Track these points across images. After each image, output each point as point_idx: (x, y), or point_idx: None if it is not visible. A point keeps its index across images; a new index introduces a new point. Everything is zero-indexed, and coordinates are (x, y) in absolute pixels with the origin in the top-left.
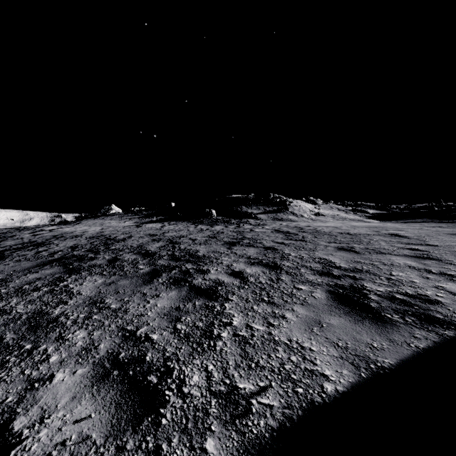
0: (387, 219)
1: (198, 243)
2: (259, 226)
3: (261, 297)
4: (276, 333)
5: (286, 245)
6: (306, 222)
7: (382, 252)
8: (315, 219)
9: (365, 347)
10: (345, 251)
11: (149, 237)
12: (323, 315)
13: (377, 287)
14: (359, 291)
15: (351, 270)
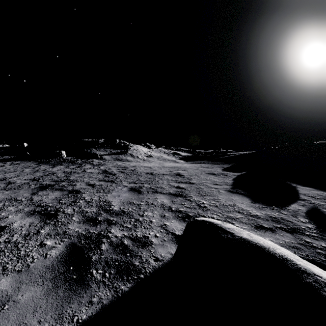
0: (189, 160)
1: (8, 188)
2: (97, 166)
3: None
4: None
5: (93, 187)
6: (137, 162)
7: (157, 191)
8: (146, 159)
9: None
10: (132, 192)
11: None
12: (24, 287)
13: (118, 232)
14: (98, 240)
15: (117, 213)
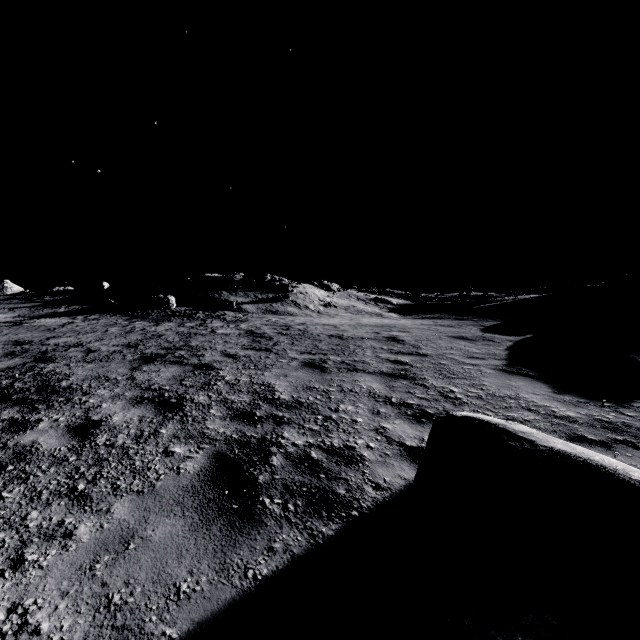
0: (409, 312)
1: (90, 359)
2: (235, 323)
3: (74, 484)
4: (3, 589)
5: (236, 359)
6: (307, 317)
7: (356, 368)
8: (323, 311)
9: (159, 597)
10: (309, 369)
11: (6, 348)
12: (154, 518)
13: (298, 437)
14: (264, 450)
15: (288, 405)
